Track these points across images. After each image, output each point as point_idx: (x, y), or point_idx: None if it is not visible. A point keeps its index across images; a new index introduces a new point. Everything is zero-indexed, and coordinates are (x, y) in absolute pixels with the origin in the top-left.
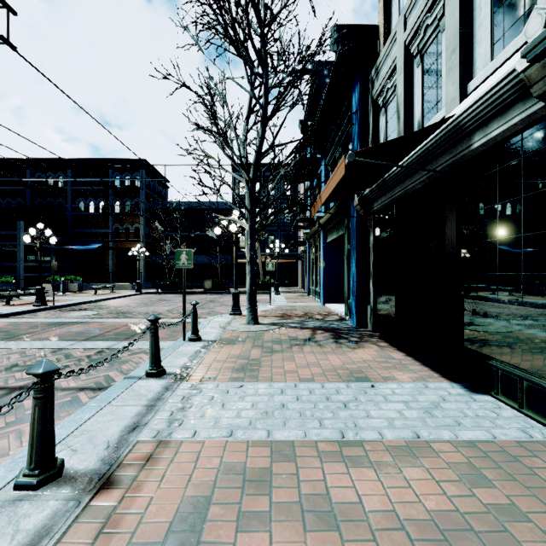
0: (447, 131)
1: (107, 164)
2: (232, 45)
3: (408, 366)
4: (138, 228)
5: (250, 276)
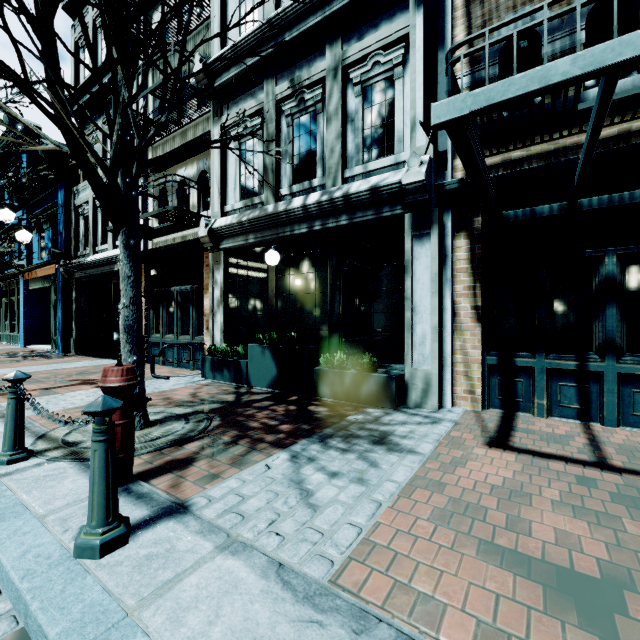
0: (107, 259)
1: None
2: None
3: (91, 359)
4: None
5: None
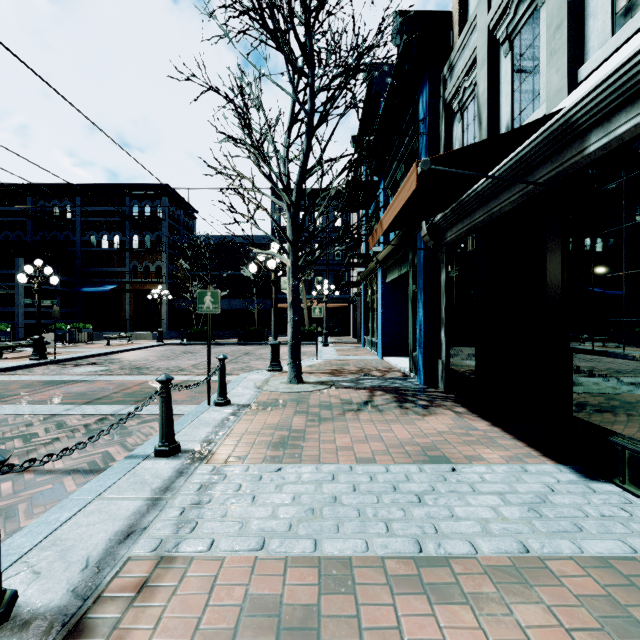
0: (551, 132)
1: (123, 190)
2: (270, 35)
3: (496, 440)
4: (160, 266)
5: (292, 324)
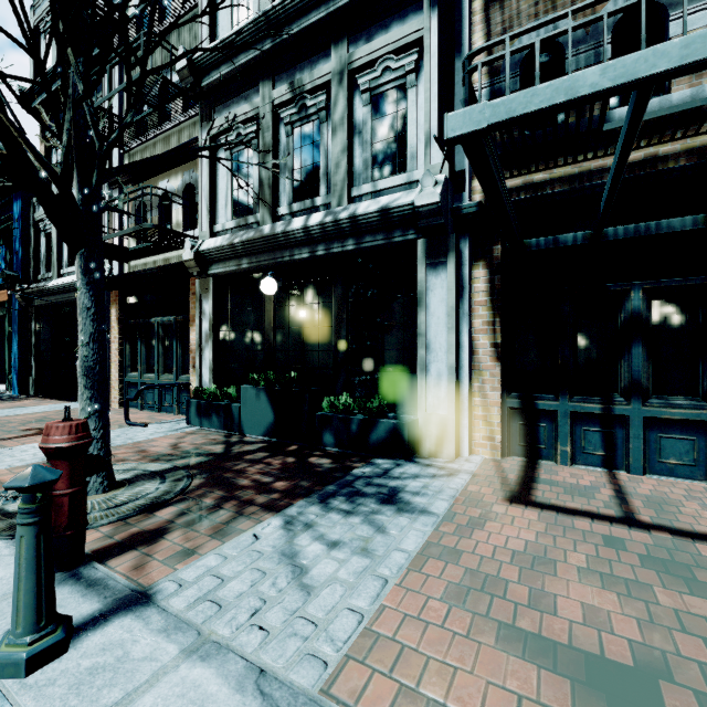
0: (73, 284)
1: None
2: None
3: (54, 402)
4: None
5: None
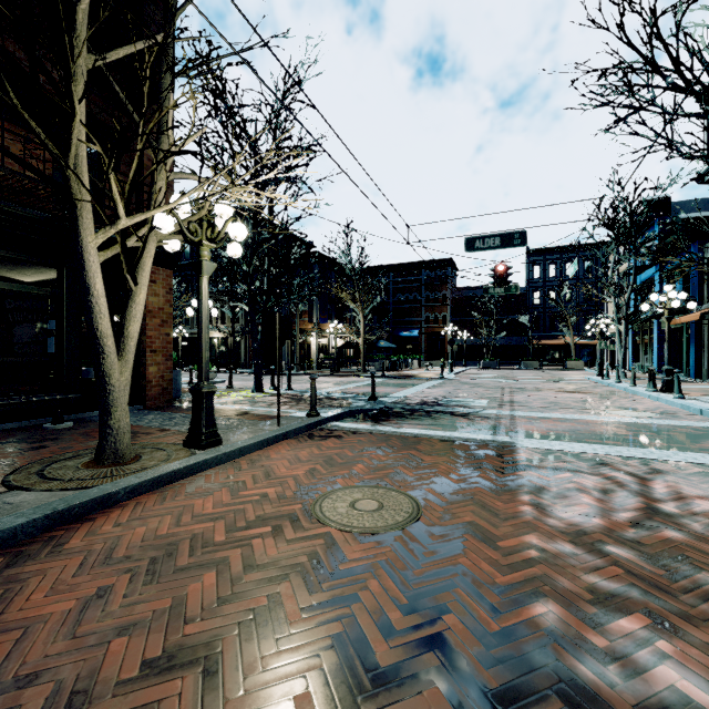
0: None
1: (419, 265)
2: (618, 242)
3: None
4: (445, 315)
5: (623, 353)
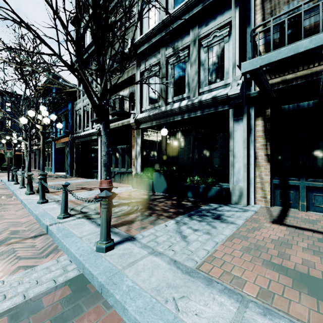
0: (89, 134)
1: None
2: (24, 82)
3: (82, 179)
4: None
5: (29, 161)
